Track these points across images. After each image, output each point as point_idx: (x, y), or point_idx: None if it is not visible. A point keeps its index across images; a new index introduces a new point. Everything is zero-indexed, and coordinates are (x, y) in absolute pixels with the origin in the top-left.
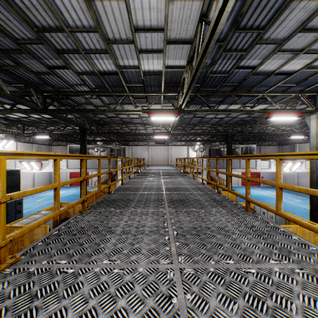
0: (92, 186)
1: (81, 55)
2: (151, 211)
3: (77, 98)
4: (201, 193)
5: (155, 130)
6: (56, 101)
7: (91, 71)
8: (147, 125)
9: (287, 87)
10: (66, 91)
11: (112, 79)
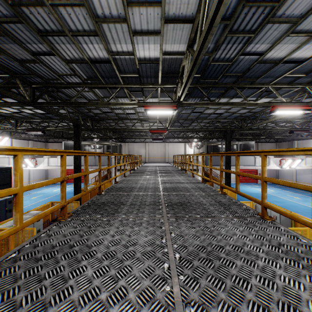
0: (89, 183)
1: (68, 39)
2: (146, 219)
3: (68, 91)
4: (203, 194)
5: (152, 127)
6: (46, 94)
7: (80, 59)
8: (144, 122)
9: (294, 78)
10: (56, 83)
11: (105, 68)
